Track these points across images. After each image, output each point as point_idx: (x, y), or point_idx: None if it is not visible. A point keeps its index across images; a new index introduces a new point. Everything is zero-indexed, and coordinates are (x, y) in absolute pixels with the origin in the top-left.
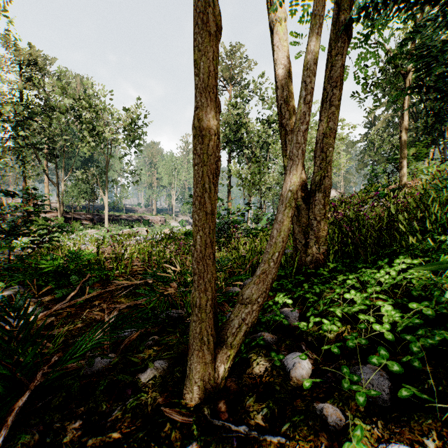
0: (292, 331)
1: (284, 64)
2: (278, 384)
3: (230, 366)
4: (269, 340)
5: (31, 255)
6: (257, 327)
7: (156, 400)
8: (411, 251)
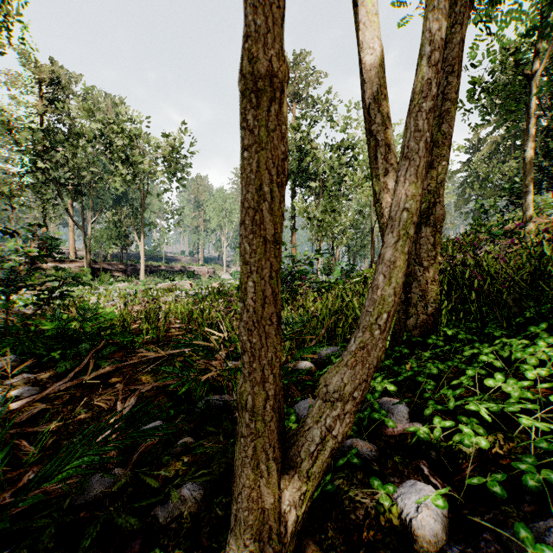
0: (400, 437)
1: (374, 48)
2: (393, 548)
3: (306, 510)
4: (366, 454)
5: (35, 315)
6: None
7: None
8: None
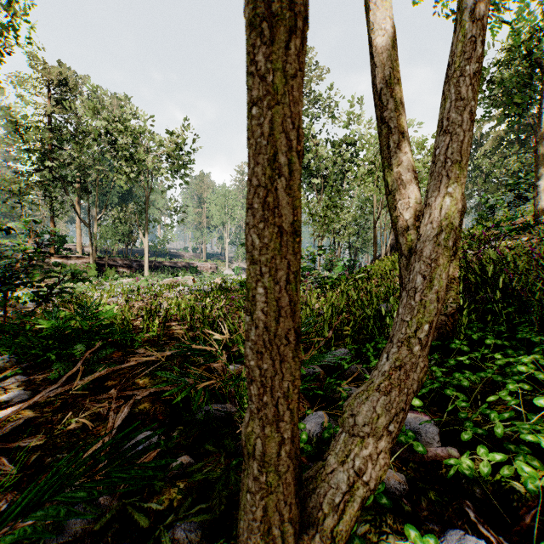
0: (432, 466)
1: (386, 29)
2: None
3: None
4: (394, 488)
5: (34, 312)
6: None
7: None
8: None
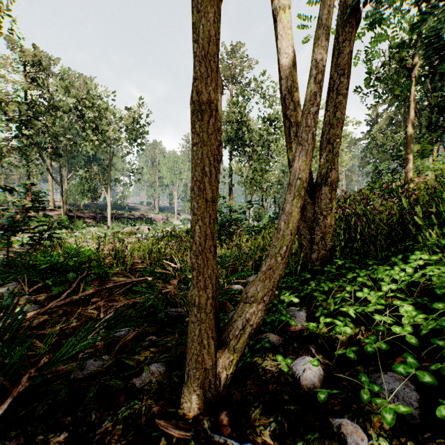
0: (299, 332)
1: (288, 53)
2: (287, 393)
3: (233, 372)
4: (275, 342)
5: (29, 252)
6: (262, 327)
7: (151, 409)
8: (426, 247)
